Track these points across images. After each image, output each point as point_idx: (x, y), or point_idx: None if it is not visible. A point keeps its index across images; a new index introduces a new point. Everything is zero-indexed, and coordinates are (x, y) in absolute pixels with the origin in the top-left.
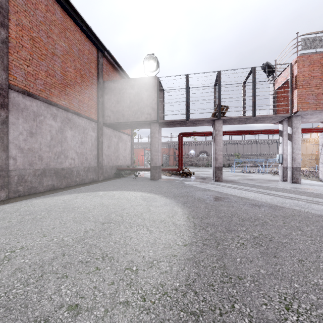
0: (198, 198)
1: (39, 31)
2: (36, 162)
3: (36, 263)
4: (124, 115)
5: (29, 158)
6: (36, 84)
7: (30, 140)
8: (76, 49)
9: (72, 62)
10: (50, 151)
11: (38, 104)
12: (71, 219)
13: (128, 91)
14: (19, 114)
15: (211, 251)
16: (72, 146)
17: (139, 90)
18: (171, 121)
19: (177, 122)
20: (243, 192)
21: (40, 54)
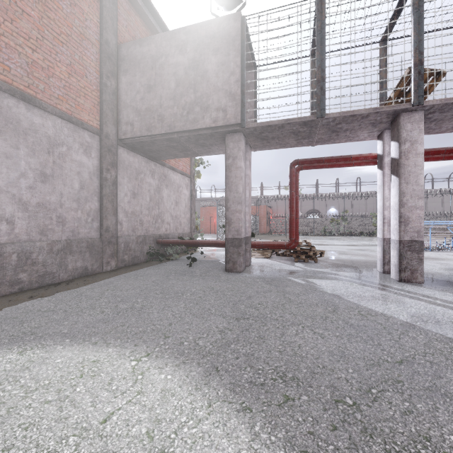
0: None
1: None
2: None
3: None
4: (164, 118)
5: None
6: None
7: None
8: None
9: None
10: None
11: None
12: None
13: (173, 60)
14: None
15: None
16: (3, 184)
17: (198, 53)
18: (277, 123)
19: (292, 127)
20: None
21: None
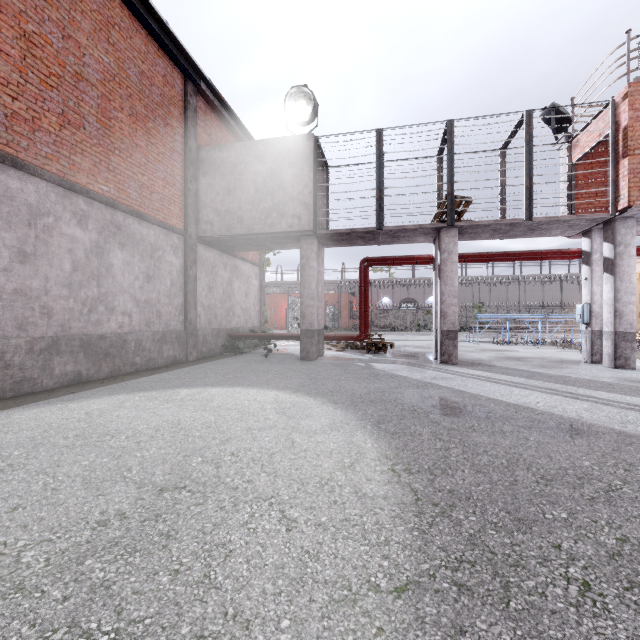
0: (411, 408)
1: (43, 21)
2: (34, 321)
3: None
4: (244, 220)
5: (17, 311)
6: (34, 142)
7: (20, 270)
8: (136, 72)
9: (125, 100)
10: (70, 297)
11: (41, 188)
12: (79, 475)
13: (252, 168)
14: None
15: (491, 626)
16: (126, 286)
17: (275, 164)
18: (344, 232)
19: (357, 234)
20: (512, 391)
21: (45, 73)
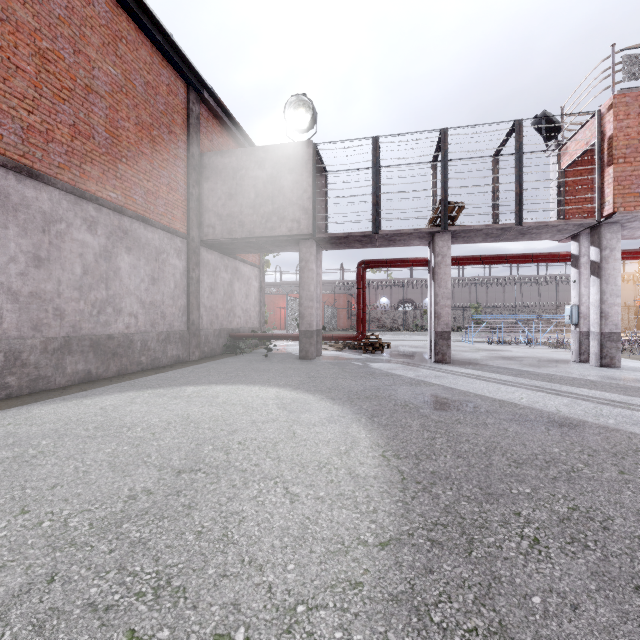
0: (404, 403)
1: (56, 38)
2: (48, 322)
3: None
4: (245, 224)
5: (32, 313)
6: (48, 153)
7: (35, 274)
8: (142, 83)
9: (131, 110)
10: (81, 299)
11: (54, 196)
12: (105, 460)
13: (253, 173)
14: (8, 218)
15: (455, 568)
16: (133, 288)
17: (275, 170)
18: (342, 235)
19: (355, 238)
20: (500, 388)
21: (57, 87)
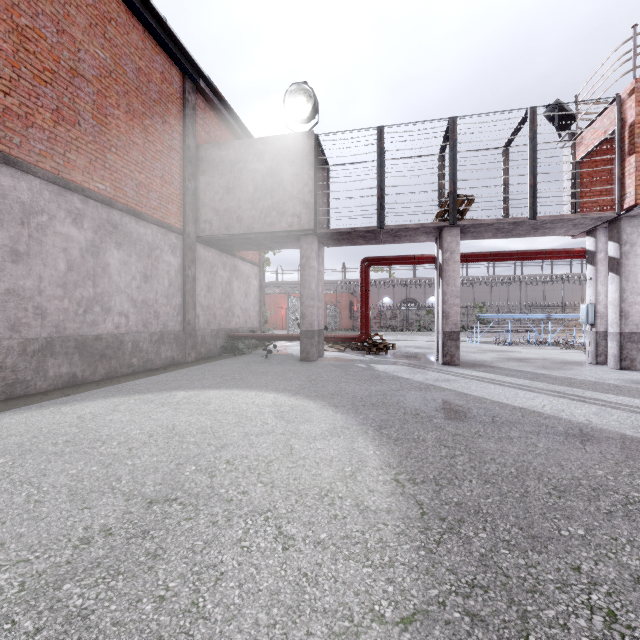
0: (414, 412)
1: (37, 15)
2: (27, 321)
3: None
4: (243, 219)
5: (9, 312)
6: (27, 138)
7: (12, 270)
8: (133, 68)
9: (122, 97)
10: (65, 297)
11: (34, 185)
12: (65, 486)
13: (251, 166)
14: None
15: None
16: (123, 286)
17: (275, 162)
18: (345, 231)
19: (358, 233)
20: (517, 394)
21: (38, 68)
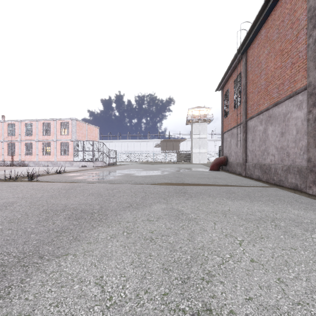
0: None
1: None
2: None
3: (200, 233)
4: None
5: None
6: None
7: None
8: None
9: None
10: None
11: None
12: None
13: None
14: None
15: (48, 248)
16: None
17: None
18: None
19: None
20: None
21: None
